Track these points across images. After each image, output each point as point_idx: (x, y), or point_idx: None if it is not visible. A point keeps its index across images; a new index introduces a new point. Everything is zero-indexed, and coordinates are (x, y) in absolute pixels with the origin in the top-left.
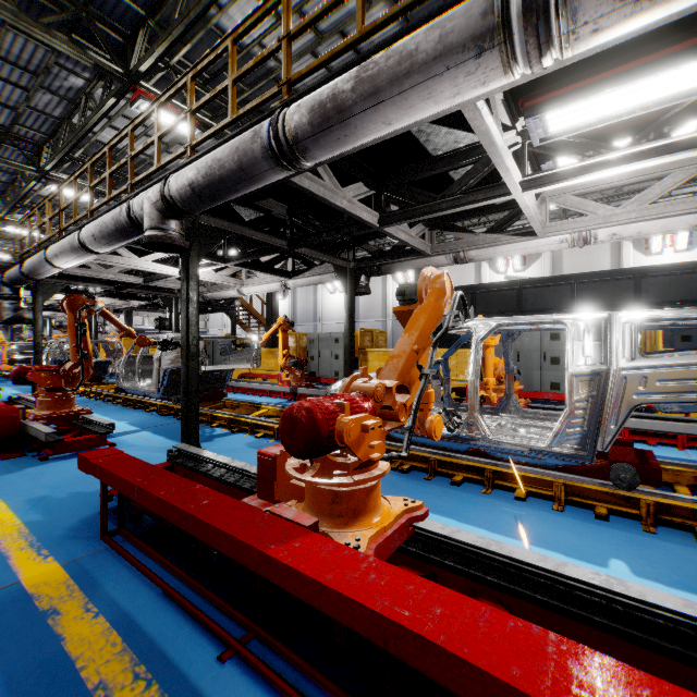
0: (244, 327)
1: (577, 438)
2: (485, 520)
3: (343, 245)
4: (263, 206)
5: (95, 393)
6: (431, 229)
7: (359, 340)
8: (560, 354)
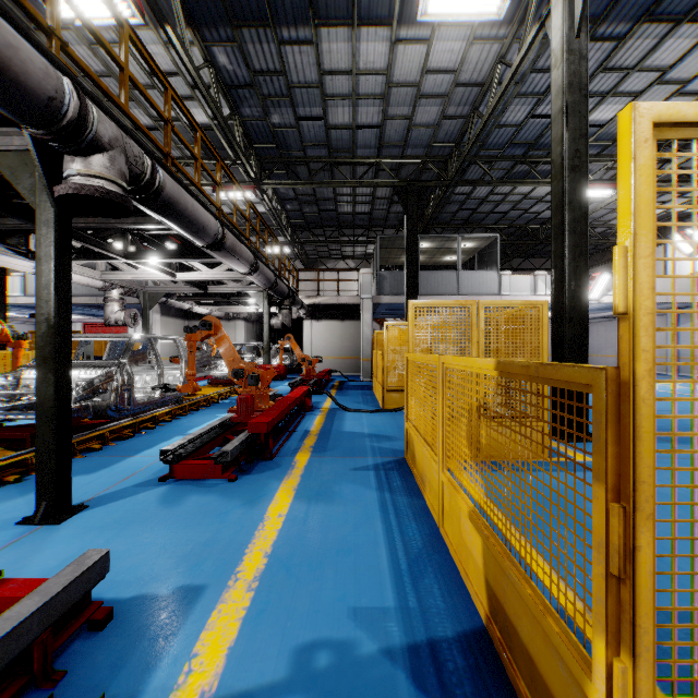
0: None
1: None
2: (197, 423)
3: None
4: None
5: None
6: None
7: None
8: None
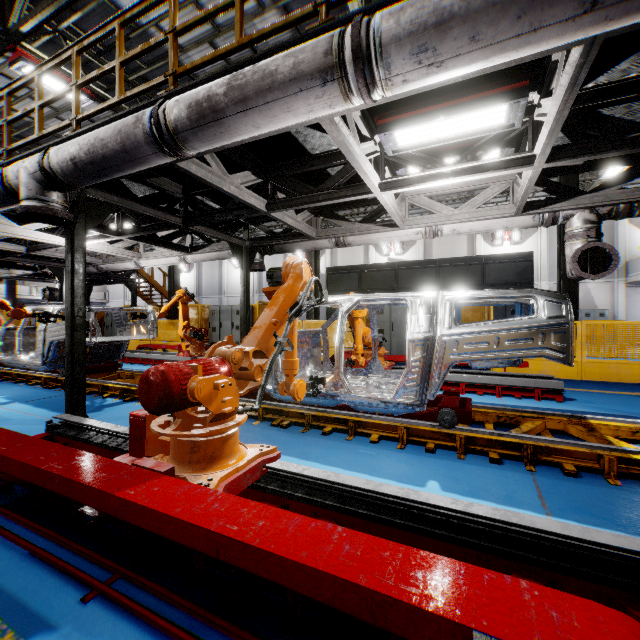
0: (145, 298)
1: (413, 390)
2: (343, 460)
3: (239, 225)
4: (156, 184)
5: None
6: (317, 216)
7: (258, 312)
8: None
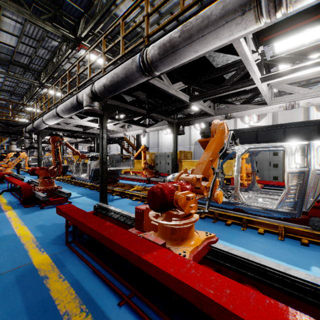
0: (126, 150)
1: (291, 204)
2: (243, 243)
3: (172, 112)
4: (135, 94)
5: (62, 179)
6: (214, 103)
7: (179, 156)
8: (278, 162)
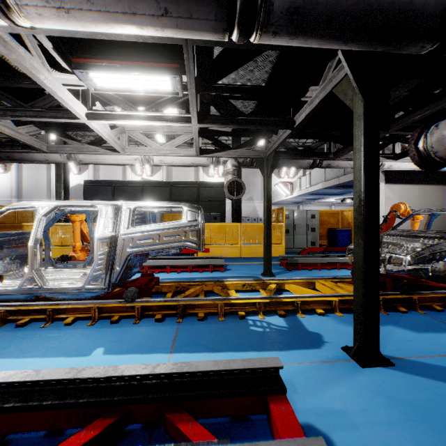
0: None
1: (100, 277)
2: (21, 349)
3: None
4: None
5: None
6: (47, 132)
7: None
8: None
